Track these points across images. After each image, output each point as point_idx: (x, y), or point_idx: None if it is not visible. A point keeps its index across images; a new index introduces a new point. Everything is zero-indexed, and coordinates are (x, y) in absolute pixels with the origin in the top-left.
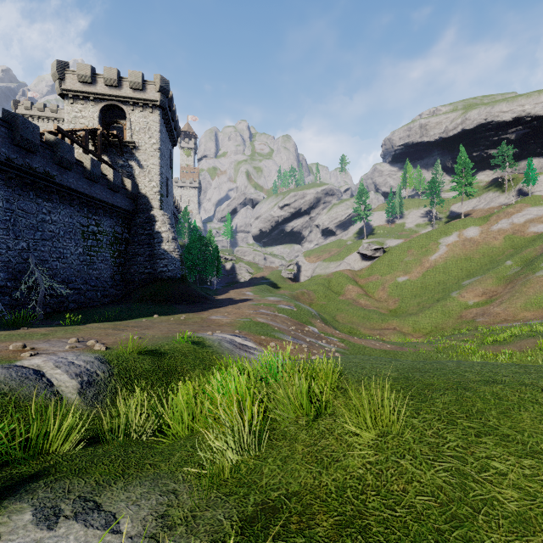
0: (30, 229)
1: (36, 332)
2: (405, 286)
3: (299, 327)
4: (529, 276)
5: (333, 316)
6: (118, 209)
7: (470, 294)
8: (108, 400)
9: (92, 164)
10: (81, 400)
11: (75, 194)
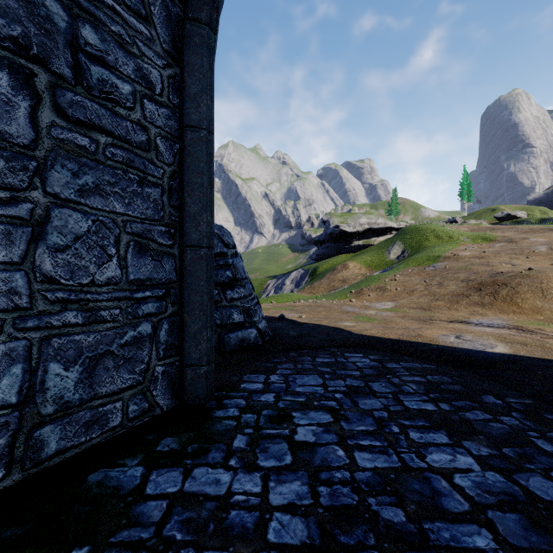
0: None
1: None
2: None
3: None
4: None
5: None
6: None
7: None
8: None
9: None
10: None
11: None
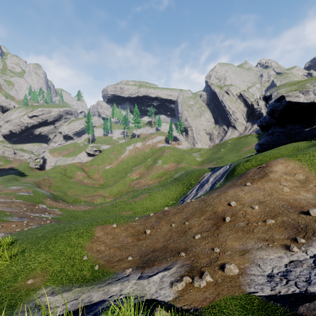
0: None
1: None
2: (109, 171)
3: (31, 207)
4: (154, 166)
5: (65, 193)
6: None
7: (134, 174)
8: None
9: None
10: None
11: None
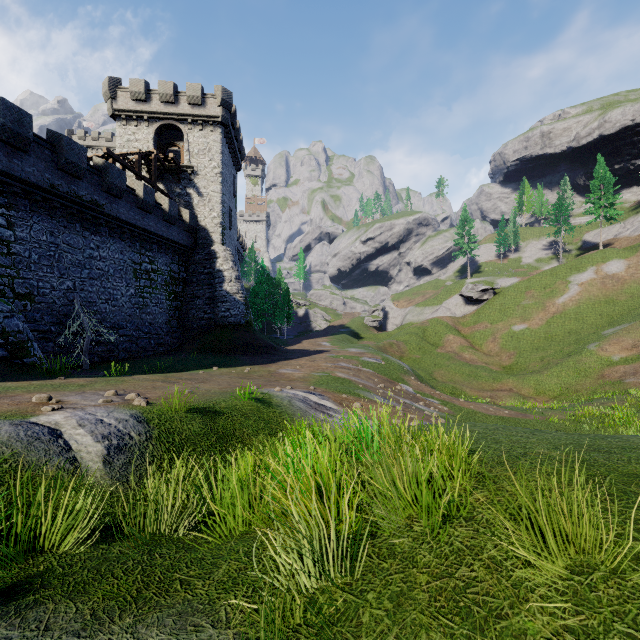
0: (76, 266)
1: (73, 382)
2: (523, 336)
3: (389, 385)
4: None
5: (430, 373)
6: (174, 245)
7: (614, 347)
8: (130, 475)
9: (144, 191)
10: (106, 472)
11: (126, 226)
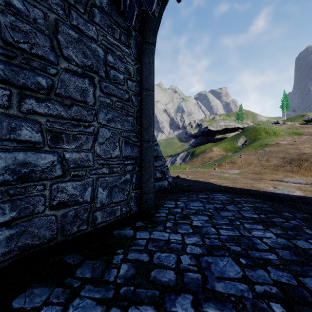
0: None
1: None
2: None
3: None
4: None
5: None
6: None
7: None
8: None
9: None
10: None
11: None
